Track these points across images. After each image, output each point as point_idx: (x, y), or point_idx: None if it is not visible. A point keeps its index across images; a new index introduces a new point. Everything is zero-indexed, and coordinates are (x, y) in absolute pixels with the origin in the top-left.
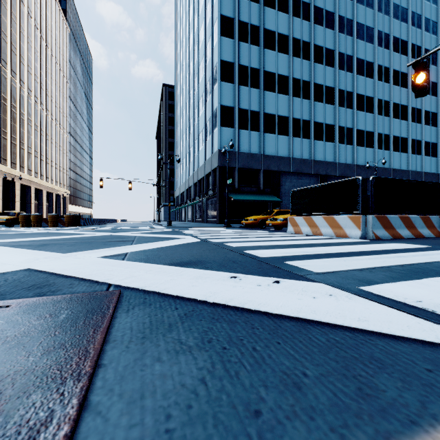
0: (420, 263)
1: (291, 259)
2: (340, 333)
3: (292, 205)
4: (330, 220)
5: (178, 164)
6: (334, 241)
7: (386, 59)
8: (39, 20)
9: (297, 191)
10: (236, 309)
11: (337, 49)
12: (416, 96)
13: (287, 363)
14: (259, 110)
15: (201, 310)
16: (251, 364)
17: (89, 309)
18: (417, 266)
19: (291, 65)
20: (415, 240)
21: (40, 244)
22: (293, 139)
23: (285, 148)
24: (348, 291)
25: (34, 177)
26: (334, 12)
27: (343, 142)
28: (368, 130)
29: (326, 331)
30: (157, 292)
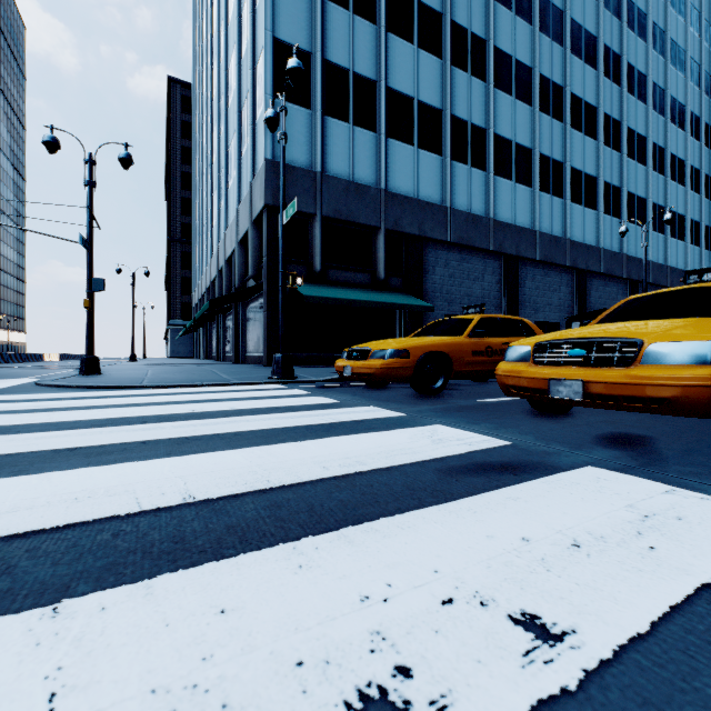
0: None
1: None
2: None
3: None
4: None
5: (196, 239)
6: None
7: (615, 37)
8: None
9: None
10: None
11: None
12: None
13: None
14: (376, 77)
15: None
16: None
17: None
18: None
19: None
20: None
21: None
22: (453, 165)
23: (435, 184)
24: None
25: None
26: None
27: (547, 189)
28: (589, 172)
29: None
30: None
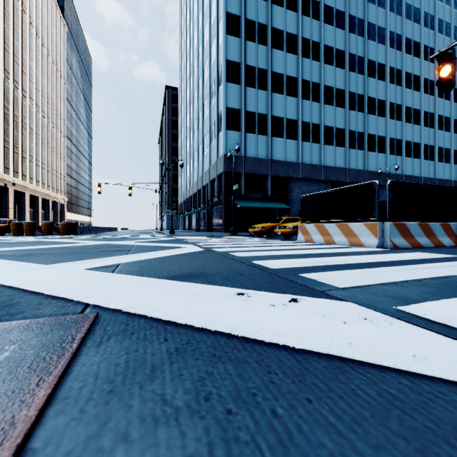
0: (455, 275)
1: (306, 271)
2: (394, 381)
3: (302, 211)
4: (344, 227)
5: (182, 170)
6: (350, 250)
7: (398, 61)
8: (34, 17)
9: (308, 197)
10: (245, 341)
11: (347, 50)
12: (441, 91)
13: (328, 443)
14: (267, 113)
15: (199, 342)
16: (272, 445)
17: (46, 343)
18: (453, 279)
19: (300, 66)
20: (437, 249)
21: (25, 254)
22: (302, 143)
23: (294, 153)
24: (385, 312)
25: (28, 183)
26: (345, 11)
27: (354, 147)
28: (380, 134)
29: (374, 377)
30: (144, 315)
